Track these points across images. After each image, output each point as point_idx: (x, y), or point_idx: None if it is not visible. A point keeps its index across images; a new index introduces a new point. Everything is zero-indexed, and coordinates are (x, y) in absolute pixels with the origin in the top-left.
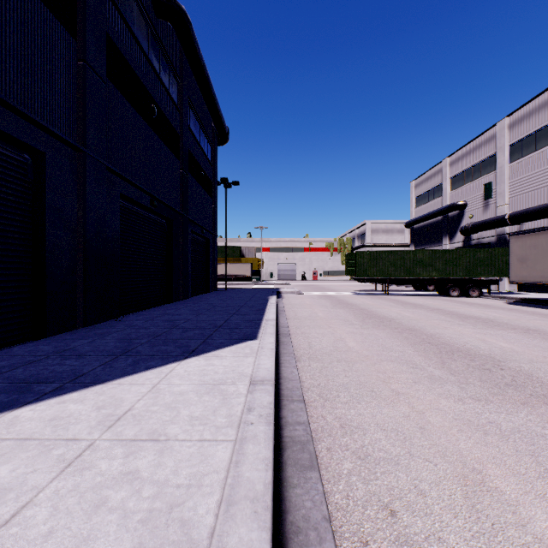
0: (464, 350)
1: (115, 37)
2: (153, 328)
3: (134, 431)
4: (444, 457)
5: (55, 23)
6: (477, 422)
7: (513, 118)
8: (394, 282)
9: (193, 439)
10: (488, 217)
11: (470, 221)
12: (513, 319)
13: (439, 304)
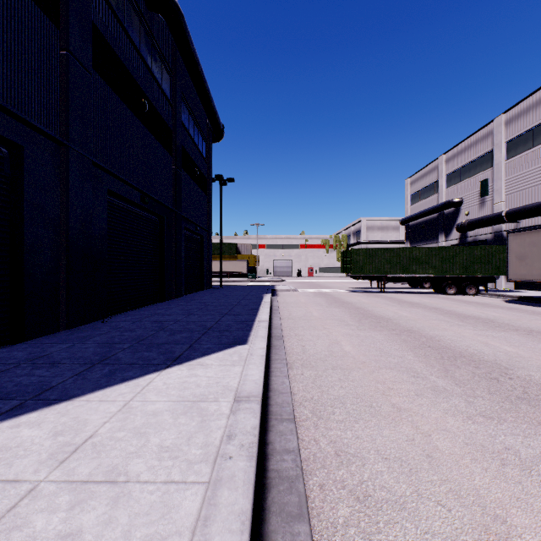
0: (467, 355)
1: (102, 27)
2: (139, 330)
3: (89, 469)
4: (459, 499)
5: (34, 9)
6: (492, 448)
7: (510, 115)
8: (390, 280)
9: (158, 481)
10: (484, 215)
11: (466, 218)
12: (514, 319)
13: (436, 302)
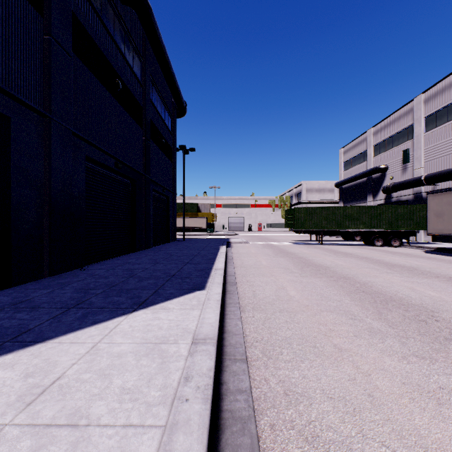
0: (397, 299)
1: (81, 17)
2: (112, 277)
3: (53, 412)
4: (402, 439)
5: None
6: (427, 387)
7: (428, 94)
8: (327, 234)
9: (117, 424)
10: (406, 179)
11: (391, 182)
12: (434, 268)
13: (366, 253)
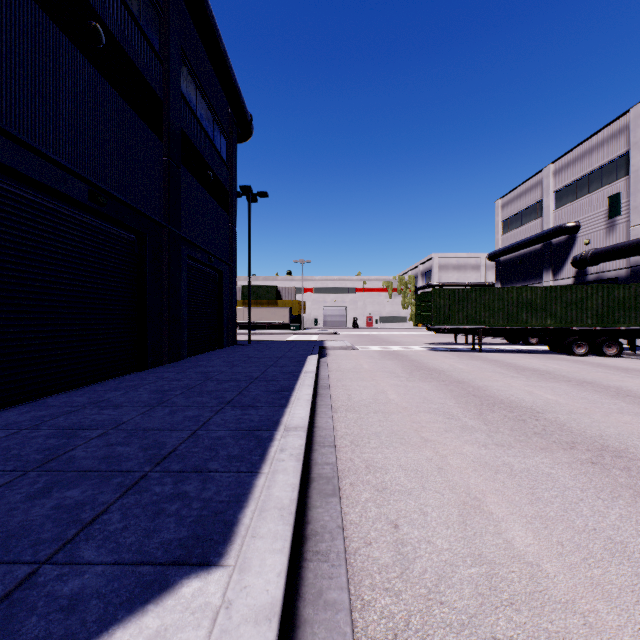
0: None
1: None
2: None
3: None
4: None
5: None
6: None
7: None
8: (488, 334)
9: None
10: (614, 243)
11: (585, 248)
12: None
13: (575, 370)
